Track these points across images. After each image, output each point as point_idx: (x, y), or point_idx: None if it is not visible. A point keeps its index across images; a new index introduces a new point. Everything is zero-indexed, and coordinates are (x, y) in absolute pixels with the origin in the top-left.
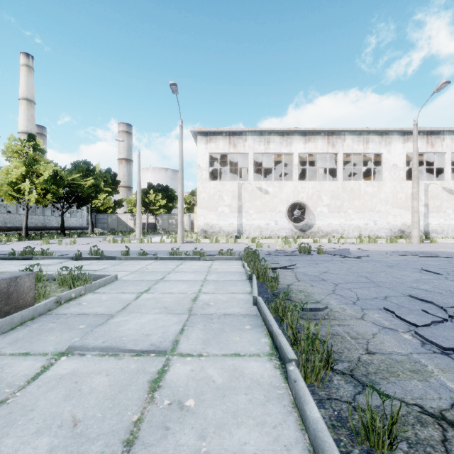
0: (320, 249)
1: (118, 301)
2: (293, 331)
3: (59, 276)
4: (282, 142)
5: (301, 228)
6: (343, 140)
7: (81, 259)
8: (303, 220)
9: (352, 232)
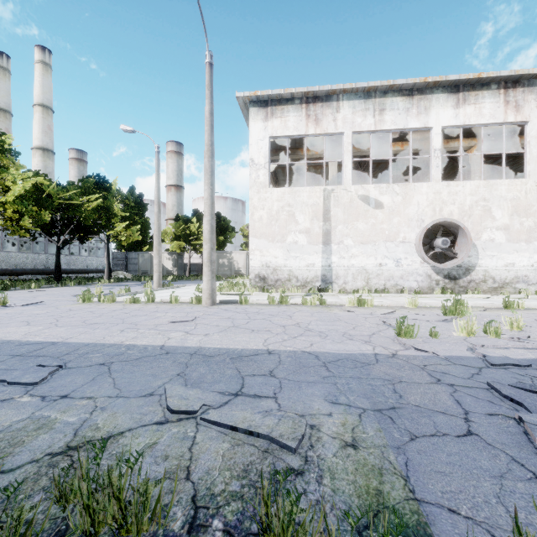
0: None
1: None
2: None
3: None
4: (410, 109)
5: (447, 273)
6: None
7: None
8: (454, 258)
9: None
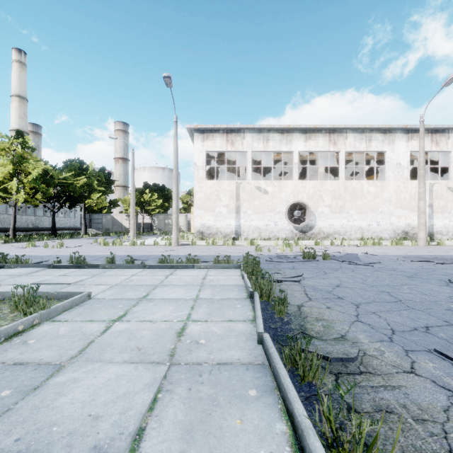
0: (326, 254)
1: (79, 336)
2: (331, 426)
3: (12, 298)
4: (282, 140)
5: (301, 229)
6: (345, 137)
7: (59, 268)
8: (304, 221)
9: (354, 233)
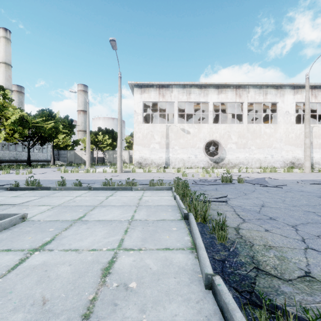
0: (241, 178)
1: None
2: None
3: None
4: (200, 94)
5: (215, 161)
6: (248, 92)
7: (16, 190)
8: (217, 155)
9: (254, 163)
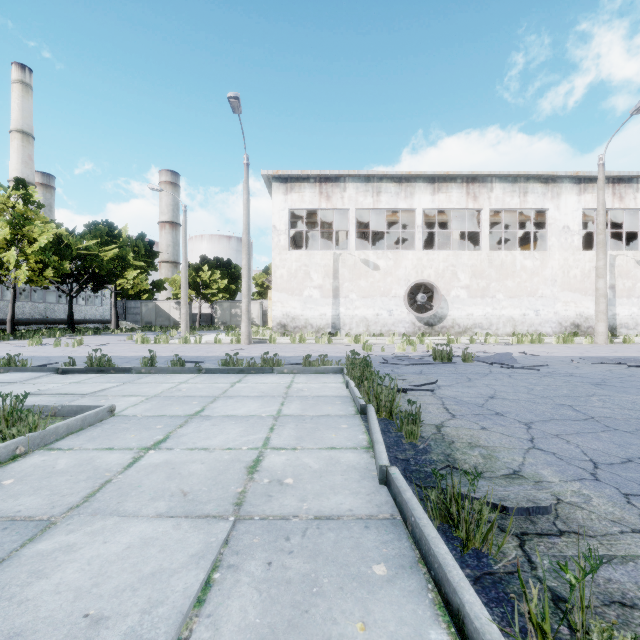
0: (468, 353)
1: (88, 473)
2: None
3: None
4: (399, 193)
5: (427, 321)
6: (490, 189)
7: (72, 373)
8: (431, 310)
9: (502, 327)
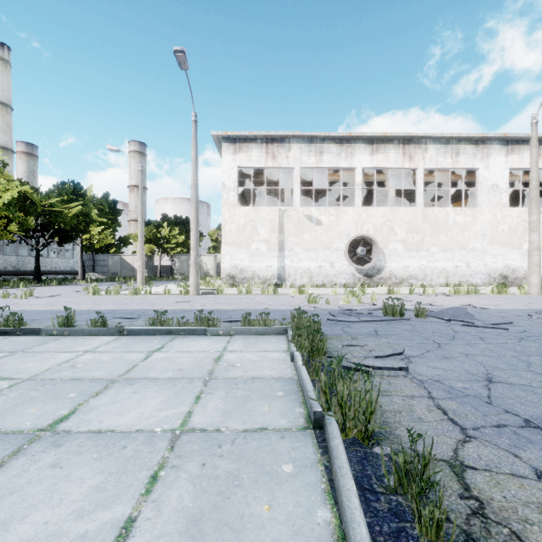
0: (421, 308)
1: None
2: None
3: None
4: (340, 153)
5: (366, 273)
6: (424, 150)
7: None
8: (370, 262)
9: (436, 278)
